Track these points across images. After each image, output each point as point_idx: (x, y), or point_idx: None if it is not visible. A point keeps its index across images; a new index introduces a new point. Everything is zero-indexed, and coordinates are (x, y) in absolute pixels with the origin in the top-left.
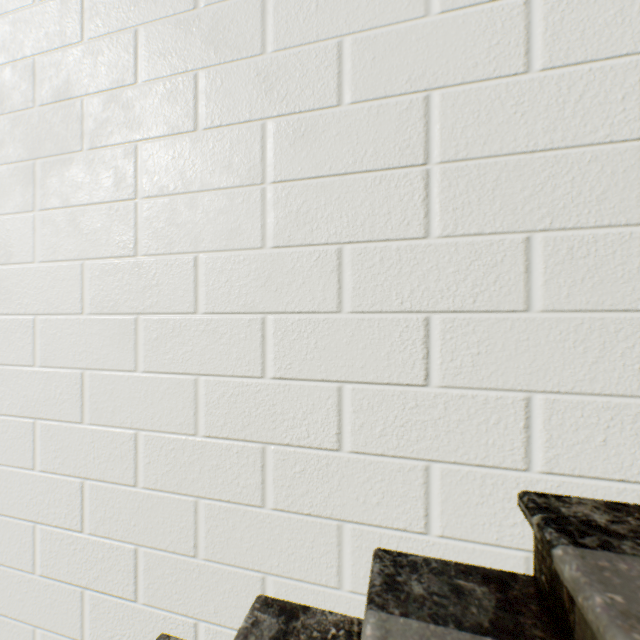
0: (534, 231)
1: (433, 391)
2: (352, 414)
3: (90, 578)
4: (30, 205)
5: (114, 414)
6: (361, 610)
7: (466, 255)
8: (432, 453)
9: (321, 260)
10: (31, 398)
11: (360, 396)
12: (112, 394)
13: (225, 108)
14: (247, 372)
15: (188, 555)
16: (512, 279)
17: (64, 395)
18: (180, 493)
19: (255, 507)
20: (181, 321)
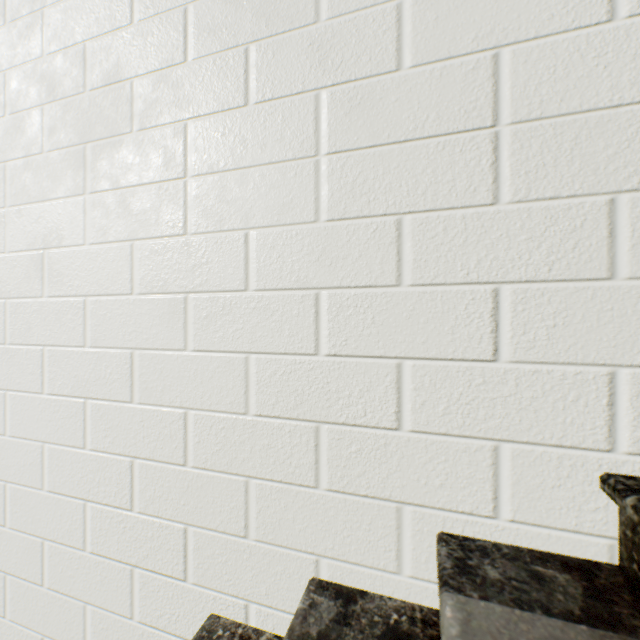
0: (619, 192)
1: (503, 367)
2: (412, 392)
3: (139, 556)
4: (81, 188)
5: (163, 393)
6: (422, 597)
7: (540, 221)
8: (501, 432)
9: (379, 232)
10: (82, 378)
11: (421, 373)
12: (161, 373)
13: (277, 81)
14: (300, 349)
15: (238, 535)
16: (593, 245)
17: (114, 375)
18: (230, 473)
19: (308, 488)
20: (231, 299)
